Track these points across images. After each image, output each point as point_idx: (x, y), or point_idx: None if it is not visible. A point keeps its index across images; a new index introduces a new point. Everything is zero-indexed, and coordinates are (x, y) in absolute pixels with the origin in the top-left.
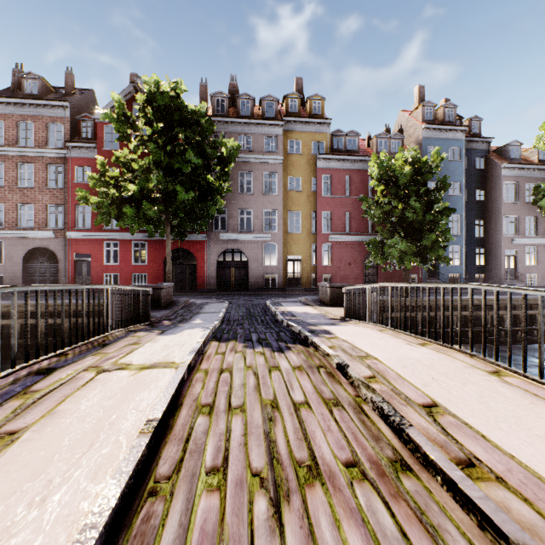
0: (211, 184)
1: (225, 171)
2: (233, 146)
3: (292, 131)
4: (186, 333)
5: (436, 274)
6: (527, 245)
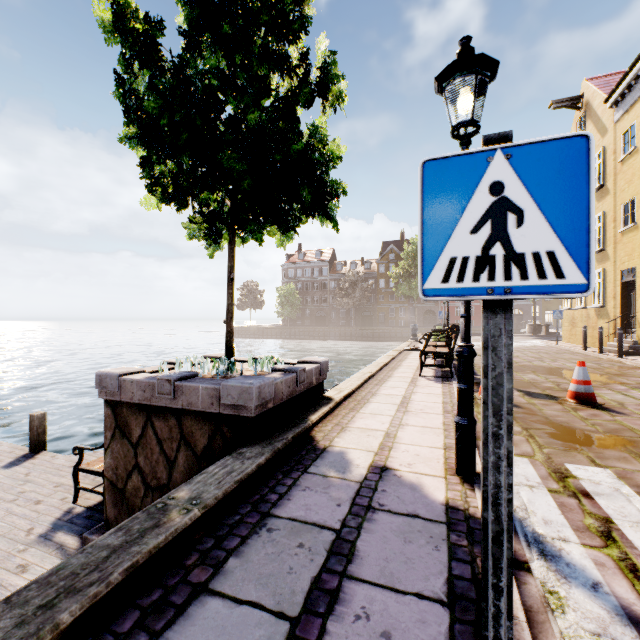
0: None
1: None
2: None
3: None
4: None
5: None
6: None
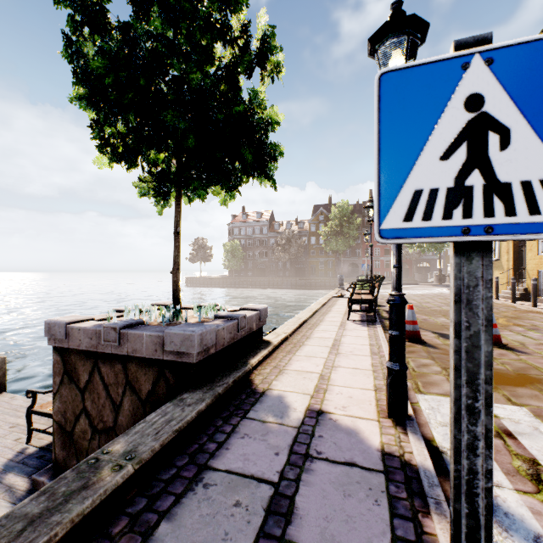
0: None
1: None
2: None
3: None
4: None
5: None
6: None
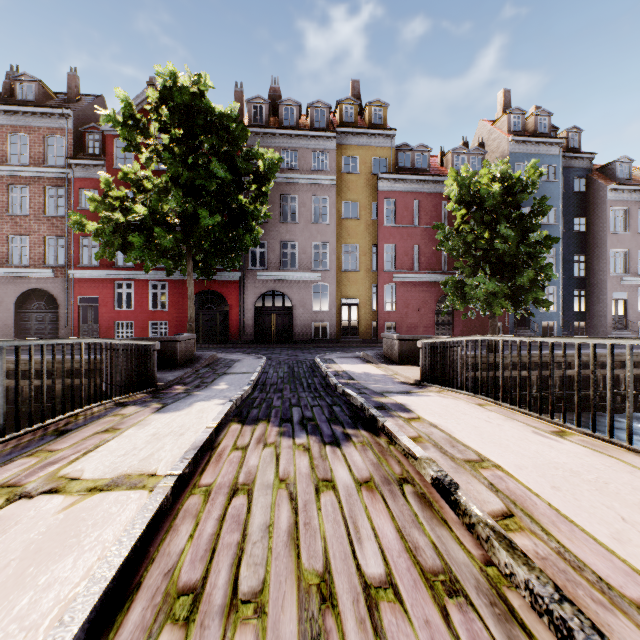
0: (244, 206)
1: (262, 191)
2: (273, 158)
3: (347, 145)
4: (195, 409)
5: (526, 322)
6: (639, 286)
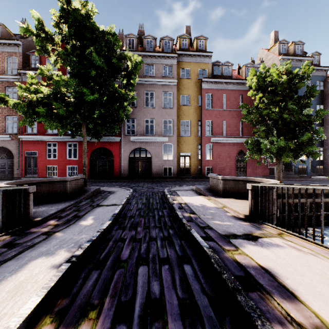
0: (117, 91)
1: (130, 82)
2: (137, 61)
3: (183, 62)
4: (14, 282)
5: (289, 166)
6: None
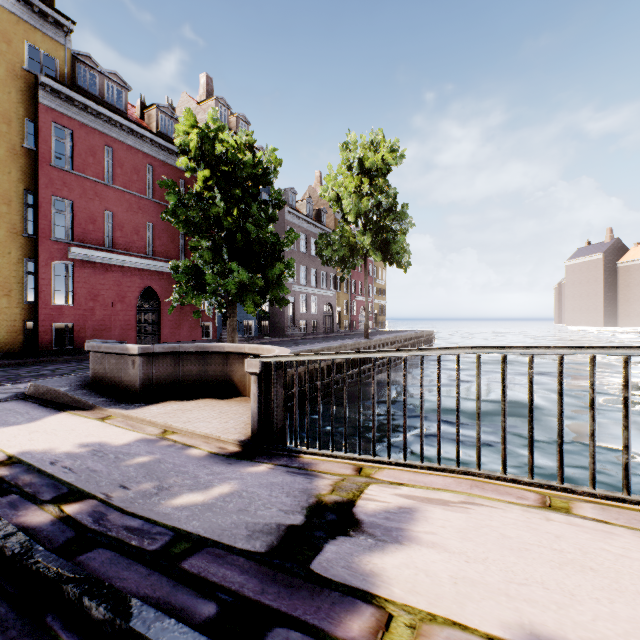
0: None
1: None
2: None
3: None
4: None
5: None
6: (302, 293)
